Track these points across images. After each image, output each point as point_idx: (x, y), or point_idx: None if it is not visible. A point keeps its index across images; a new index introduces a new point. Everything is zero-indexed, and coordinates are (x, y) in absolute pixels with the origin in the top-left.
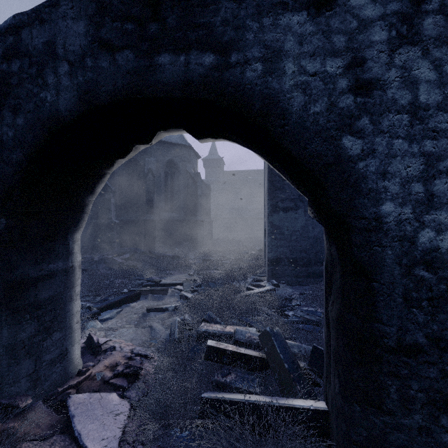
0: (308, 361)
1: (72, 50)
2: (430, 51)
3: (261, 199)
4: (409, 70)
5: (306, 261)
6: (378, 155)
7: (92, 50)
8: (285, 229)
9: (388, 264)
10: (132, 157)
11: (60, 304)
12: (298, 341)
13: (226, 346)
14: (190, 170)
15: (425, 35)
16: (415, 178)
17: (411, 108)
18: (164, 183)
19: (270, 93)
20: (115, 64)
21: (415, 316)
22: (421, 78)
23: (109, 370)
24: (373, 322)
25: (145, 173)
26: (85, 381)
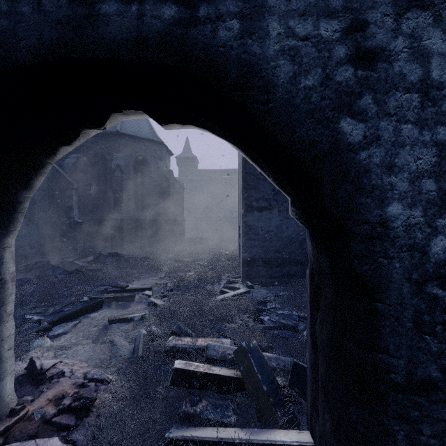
0: (288, 380)
1: None
2: (443, 18)
3: (235, 198)
4: (419, 40)
5: (281, 261)
6: (383, 143)
7: None
8: (260, 230)
9: (395, 281)
10: (98, 152)
11: None
12: (275, 351)
13: (196, 367)
14: (161, 167)
15: None
16: (426, 173)
17: (423, 86)
18: (134, 180)
19: (250, 59)
20: (40, 10)
21: (428, 344)
22: (433, 50)
23: (53, 404)
24: (376, 352)
25: (113, 169)
26: (18, 424)
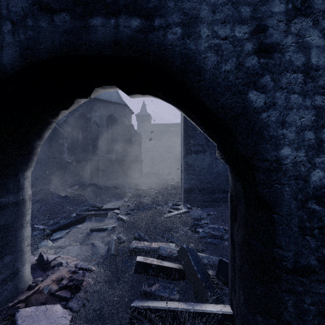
0: (216, 271)
1: (14, 10)
2: (320, 22)
3: (178, 144)
4: (303, 37)
5: (211, 190)
6: (278, 107)
7: (33, 12)
8: (196, 167)
9: (286, 199)
10: (81, 112)
11: (11, 231)
12: (207, 253)
13: (152, 261)
14: (125, 122)
15: (316, 8)
16: (307, 127)
17: (305, 69)
18: (106, 131)
19: (188, 53)
20: (53, 25)
21: (308, 242)
22: (313, 44)
23: (55, 284)
24: (273, 247)
25: (91, 124)
26: (34, 295)
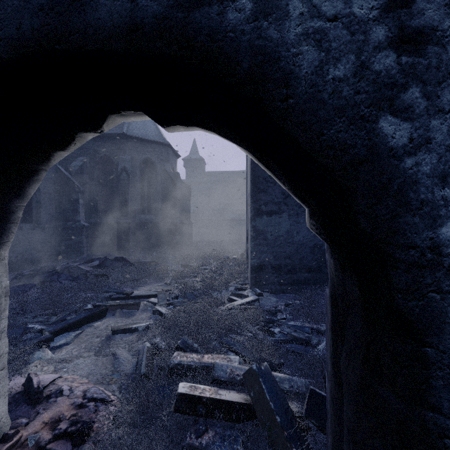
0: (305, 410)
1: None
2: None
3: (243, 200)
4: None
5: (291, 268)
6: (435, 148)
7: None
8: (269, 234)
9: None
10: (104, 154)
11: None
12: (287, 370)
13: (202, 391)
14: (168, 169)
15: None
16: None
17: None
18: (141, 182)
19: (265, 45)
20: None
21: None
22: None
23: (49, 428)
24: (425, 409)
25: (119, 171)
26: None
